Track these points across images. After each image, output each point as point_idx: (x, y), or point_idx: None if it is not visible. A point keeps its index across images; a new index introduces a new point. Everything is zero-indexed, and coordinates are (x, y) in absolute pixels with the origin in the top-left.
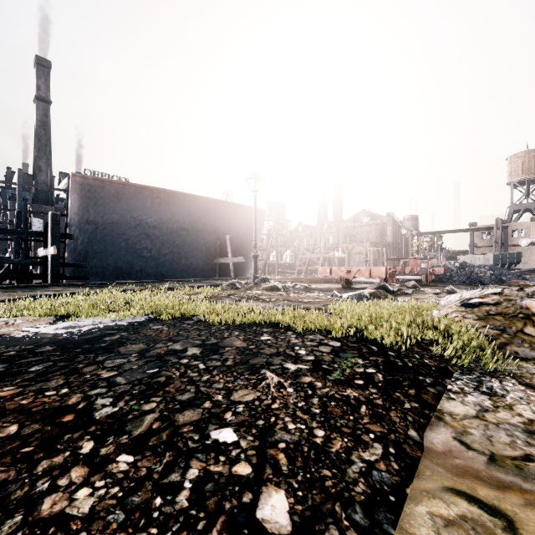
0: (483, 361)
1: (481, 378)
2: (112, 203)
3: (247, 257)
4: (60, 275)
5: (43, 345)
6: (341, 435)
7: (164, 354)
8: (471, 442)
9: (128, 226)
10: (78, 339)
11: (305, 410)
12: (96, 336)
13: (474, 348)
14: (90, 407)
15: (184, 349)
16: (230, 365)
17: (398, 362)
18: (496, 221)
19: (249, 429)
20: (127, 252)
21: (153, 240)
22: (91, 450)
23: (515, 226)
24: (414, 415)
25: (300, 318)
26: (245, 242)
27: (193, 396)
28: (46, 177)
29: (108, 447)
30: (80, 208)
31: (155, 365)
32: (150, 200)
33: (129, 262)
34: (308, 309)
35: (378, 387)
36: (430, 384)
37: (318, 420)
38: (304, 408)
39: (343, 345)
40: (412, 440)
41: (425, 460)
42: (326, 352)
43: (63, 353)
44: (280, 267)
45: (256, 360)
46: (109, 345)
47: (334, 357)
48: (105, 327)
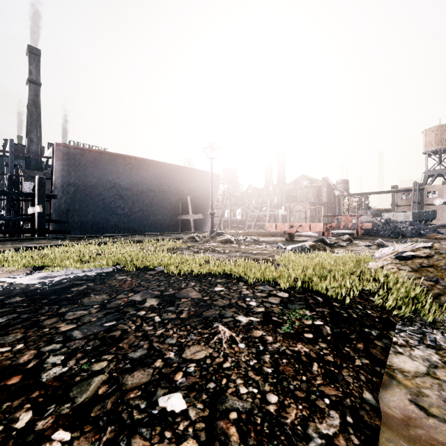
0: (423, 312)
1: (422, 329)
2: (90, 168)
3: (205, 215)
4: (46, 229)
5: (14, 296)
6: (295, 401)
7: (123, 306)
8: (428, 406)
9: (104, 188)
10: (48, 290)
11: (257, 370)
12: (65, 286)
13: (411, 298)
14: (40, 366)
15: (143, 300)
16: (184, 318)
17: (343, 313)
18: (413, 184)
19: (199, 394)
20: (103, 210)
21: (125, 200)
22: (27, 423)
23: (429, 189)
24: (366, 373)
25: (250, 269)
26: (203, 201)
27: (145, 353)
28: (37, 147)
29: (46, 420)
30: (63, 173)
31: (114, 318)
32: (123, 166)
33: (105, 218)
34: (258, 260)
35: (327, 341)
36: (377, 336)
37: (270, 381)
38: (256, 367)
39: (290, 296)
40: (368, 405)
41: (384, 430)
42: (275, 303)
43: (29, 304)
44: (233, 223)
45: (209, 313)
46: (75, 296)
47: (283, 308)
48: (75, 277)
